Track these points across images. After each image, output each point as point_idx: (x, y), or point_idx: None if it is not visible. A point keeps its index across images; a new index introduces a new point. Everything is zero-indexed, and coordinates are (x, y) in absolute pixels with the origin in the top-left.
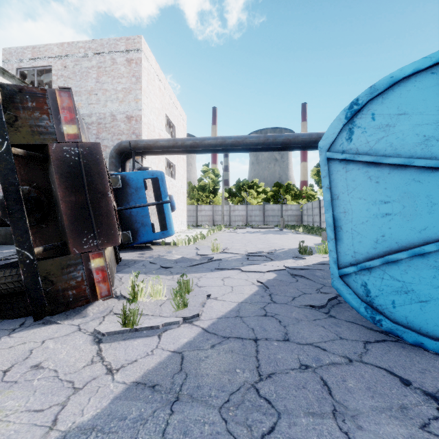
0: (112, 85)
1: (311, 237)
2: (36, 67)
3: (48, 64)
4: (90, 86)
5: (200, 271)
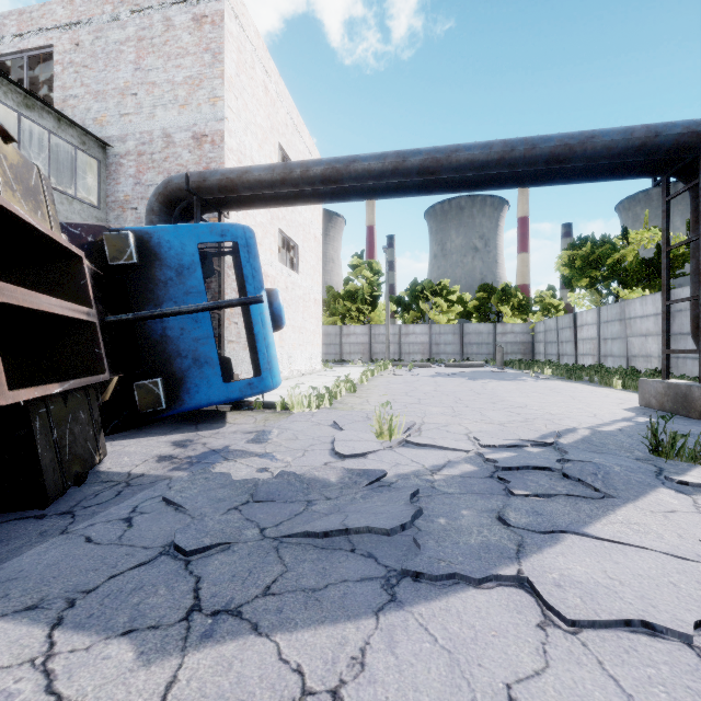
0: (165, 73)
1: (589, 389)
2: (25, 52)
3: (46, 43)
4: (123, 78)
5: (336, 592)
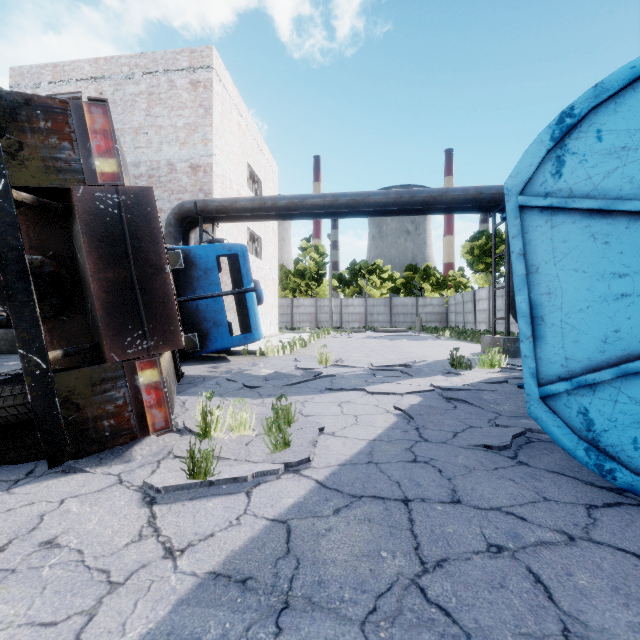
0: (169, 119)
1: (464, 344)
2: (58, 95)
3: (76, 90)
4: (137, 121)
5: (304, 392)
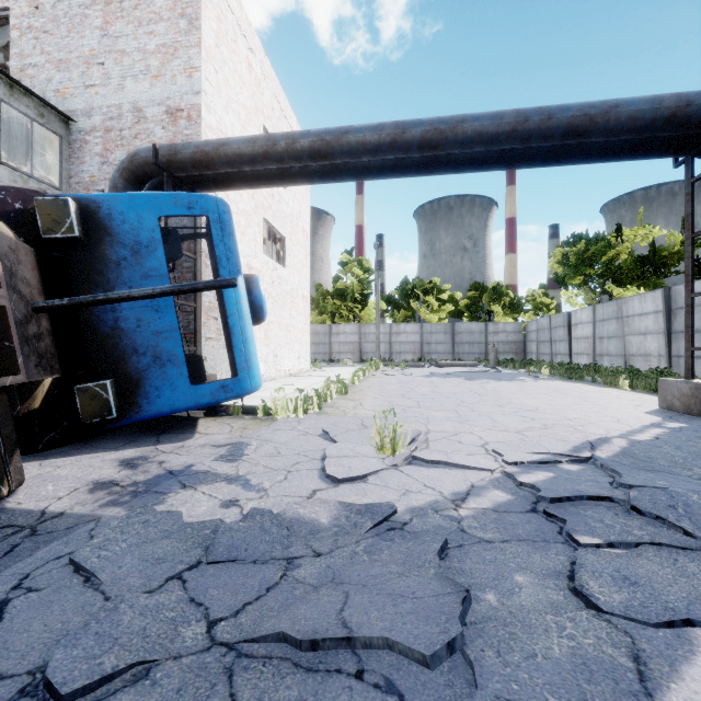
0: (135, 40)
1: (595, 389)
2: None
3: (1, 5)
4: (88, 45)
5: None
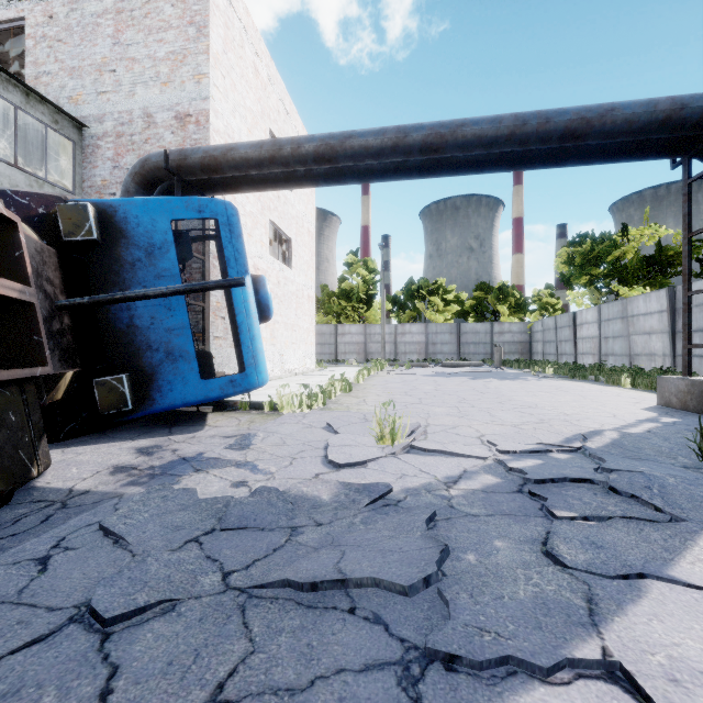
0: (145, 48)
1: (597, 388)
2: None
3: (17, 15)
4: (100, 53)
5: (327, 697)
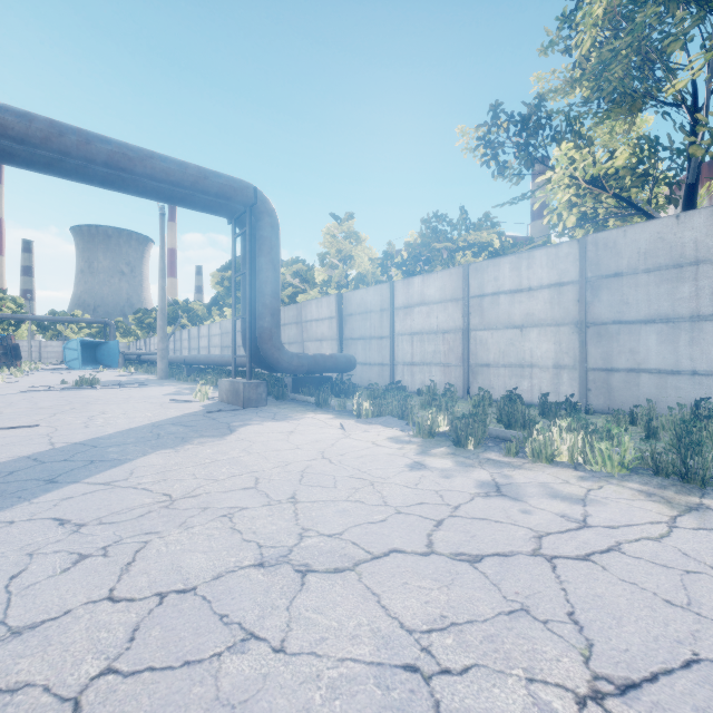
0: None
1: None
2: None
3: None
4: None
5: None
